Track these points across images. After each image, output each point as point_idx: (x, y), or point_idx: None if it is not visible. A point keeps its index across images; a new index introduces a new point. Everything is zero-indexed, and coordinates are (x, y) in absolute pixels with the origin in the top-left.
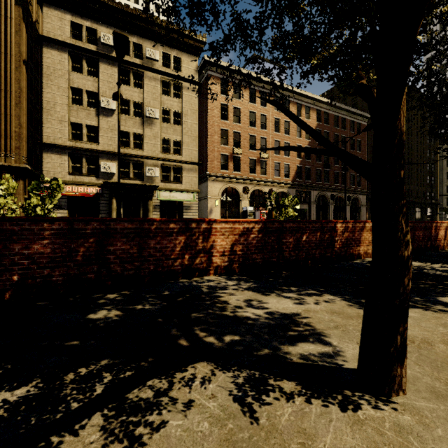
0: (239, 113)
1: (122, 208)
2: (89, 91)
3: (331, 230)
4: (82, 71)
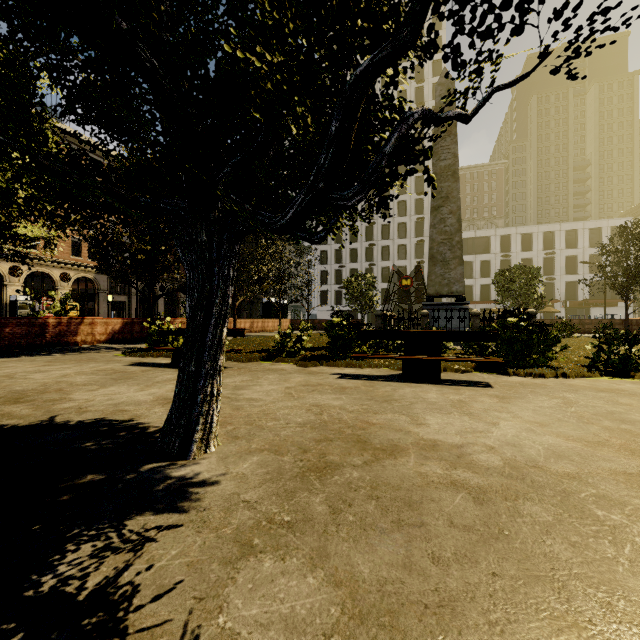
0: None
1: None
2: None
3: (41, 325)
4: None
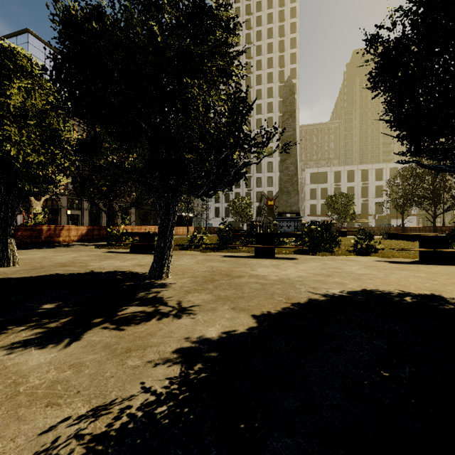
0: None
1: None
2: None
3: (39, 230)
4: None
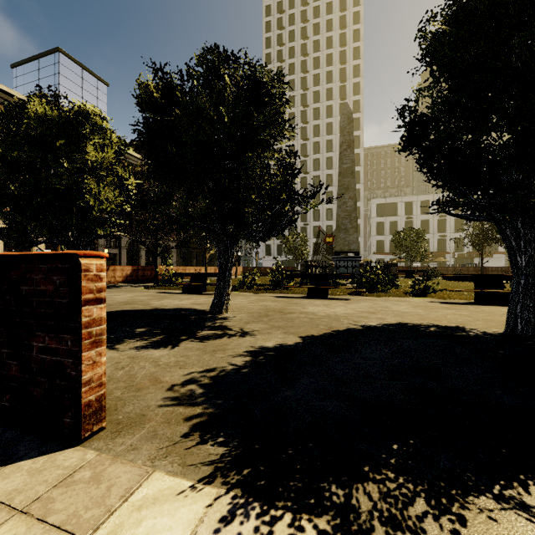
0: None
1: None
2: None
3: None
4: None
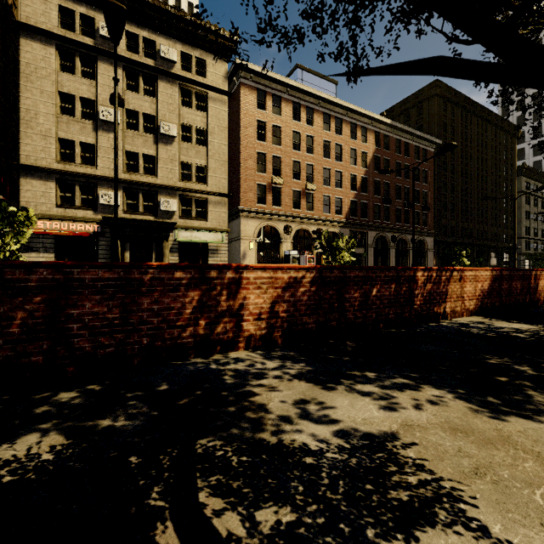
0: (280, 133)
1: (129, 251)
2: (84, 98)
3: (409, 281)
4: (75, 71)
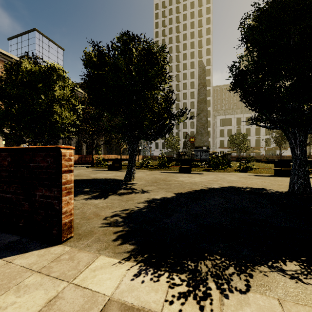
0: None
1: None
2: None
3: None
4: None
